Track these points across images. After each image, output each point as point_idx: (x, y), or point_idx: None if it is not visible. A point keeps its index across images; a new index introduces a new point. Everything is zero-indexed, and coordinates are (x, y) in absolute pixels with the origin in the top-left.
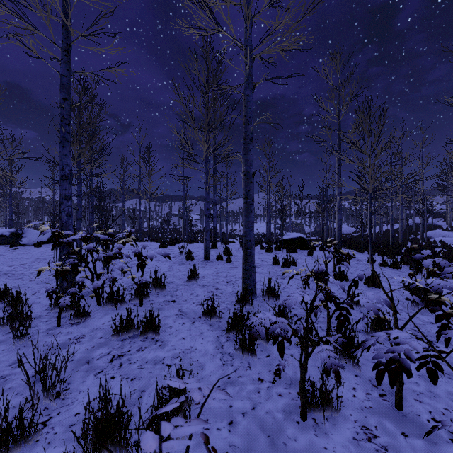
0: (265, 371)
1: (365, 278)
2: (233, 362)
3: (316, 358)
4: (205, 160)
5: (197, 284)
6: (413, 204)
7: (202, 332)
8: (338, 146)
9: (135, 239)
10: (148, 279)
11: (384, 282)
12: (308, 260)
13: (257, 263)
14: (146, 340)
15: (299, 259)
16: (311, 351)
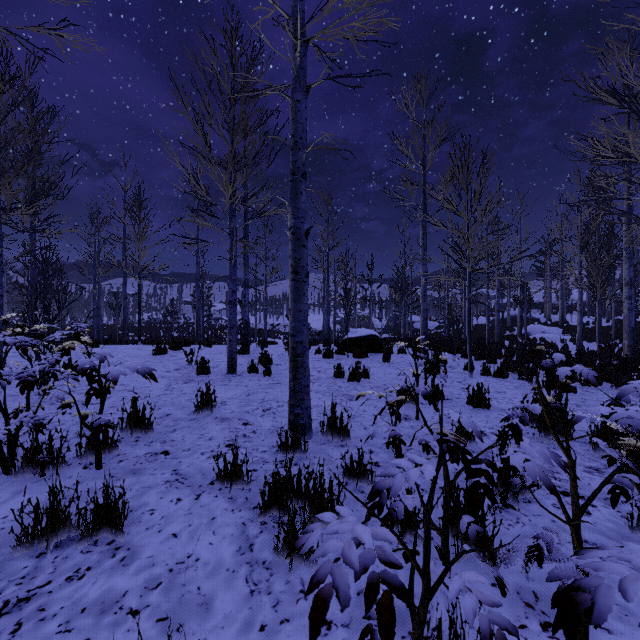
0: (333, 598)
1: (469, 395)
2: (271, 584)
3: (442, 589)
4: (229, 213)
5: (211, 417)
6: (508, 292)
7: (214, 516)
8: (423, 208)
9: (92, 342)
10: (123, 412)
11: (492, 398)
12: (384, 368)
13: (312, 376)
14: (93, 550)
15: (371, 367)
16: (436, 582)
